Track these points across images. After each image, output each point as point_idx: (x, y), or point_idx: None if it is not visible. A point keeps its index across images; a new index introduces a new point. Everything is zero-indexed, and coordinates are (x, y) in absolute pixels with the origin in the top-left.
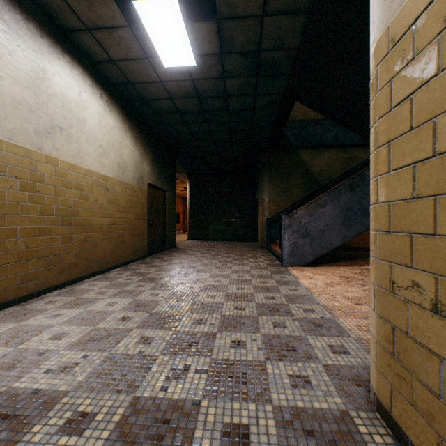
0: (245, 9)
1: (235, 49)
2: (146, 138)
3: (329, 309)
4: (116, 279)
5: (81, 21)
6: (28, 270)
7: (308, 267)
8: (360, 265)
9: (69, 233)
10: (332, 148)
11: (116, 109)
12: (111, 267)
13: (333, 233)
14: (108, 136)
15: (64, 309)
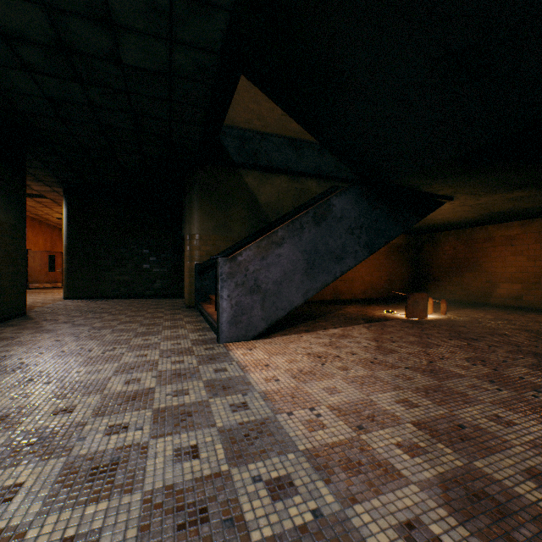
0: None
1: None
2: None
3: (323, 466)
4: None
5: None
6: None
7: (259, 341)
8: (324, 328)
9: None
10: (283, 174)
11: None
12: None
13: (293, 285)
14: None
15: None
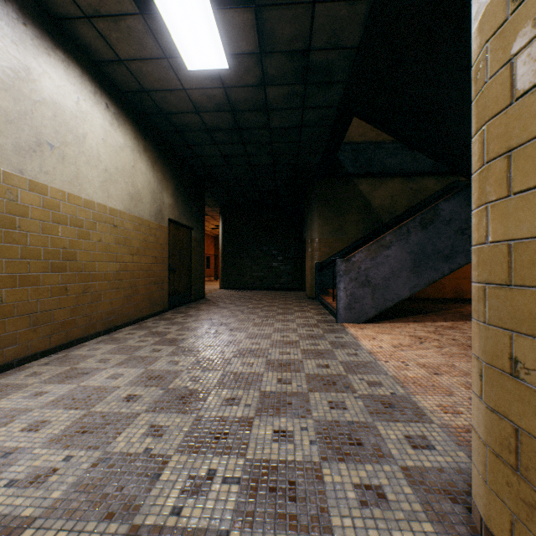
0: None
1: (279, 47)
2: (167, 162)
3: (401, 382)
4: (126, 341)
5: (77, 5)
6: (4, 332)
7: (369, 324)
8: (433, 320)
9: (62, 283)
10: (396, 177)
11: (126, 123)
12: (121, 325)
13: (400, 281)
14: (116, 158)
15: (51, 384)
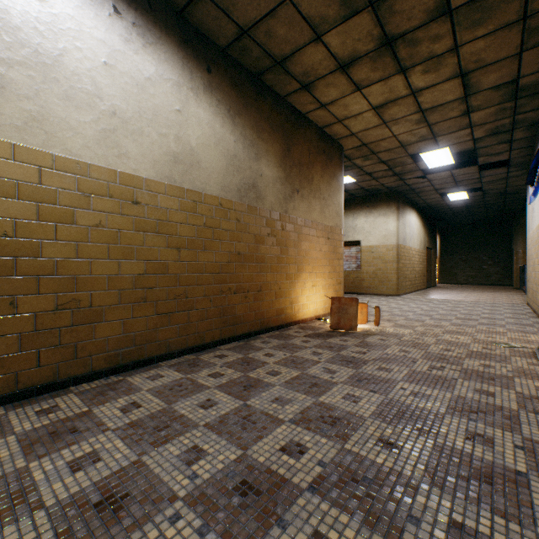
0: (496, 188)
1: (491, 193)
2: (426, 222)
3: None
4: (428, 293)
5: (421, 199)
6: (408, 284)
7: None
8: None
9: (412, 273)
10: None
11: (419, 217)
12: (418, 289)
13: None
14: (418, 231)
15: (426, 295)
